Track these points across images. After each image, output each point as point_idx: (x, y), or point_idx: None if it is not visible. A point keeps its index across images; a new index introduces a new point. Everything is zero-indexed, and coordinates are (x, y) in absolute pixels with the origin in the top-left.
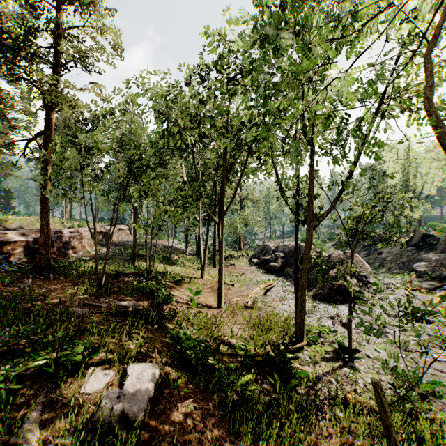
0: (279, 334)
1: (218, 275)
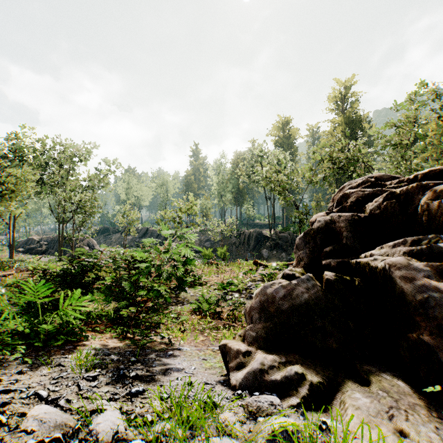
0: None
1: (10, 250)
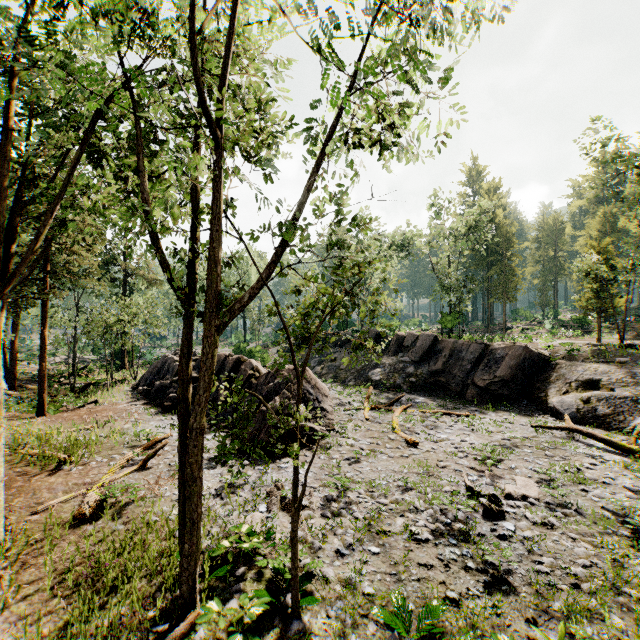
0: (136, 600)
1: None
